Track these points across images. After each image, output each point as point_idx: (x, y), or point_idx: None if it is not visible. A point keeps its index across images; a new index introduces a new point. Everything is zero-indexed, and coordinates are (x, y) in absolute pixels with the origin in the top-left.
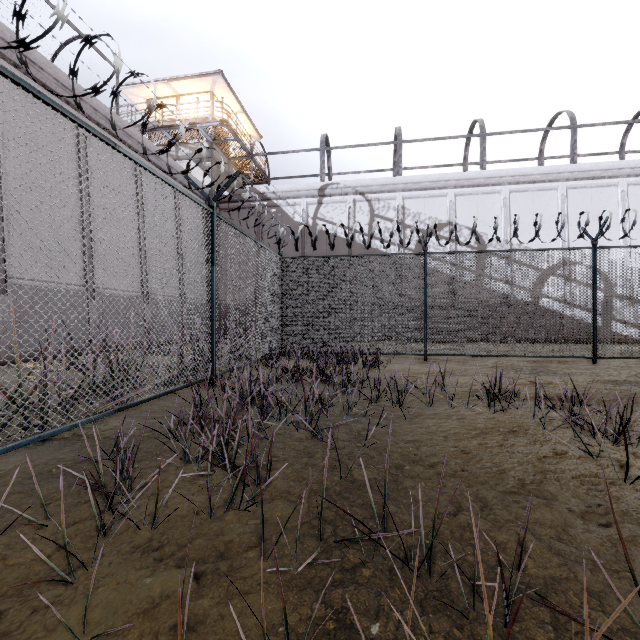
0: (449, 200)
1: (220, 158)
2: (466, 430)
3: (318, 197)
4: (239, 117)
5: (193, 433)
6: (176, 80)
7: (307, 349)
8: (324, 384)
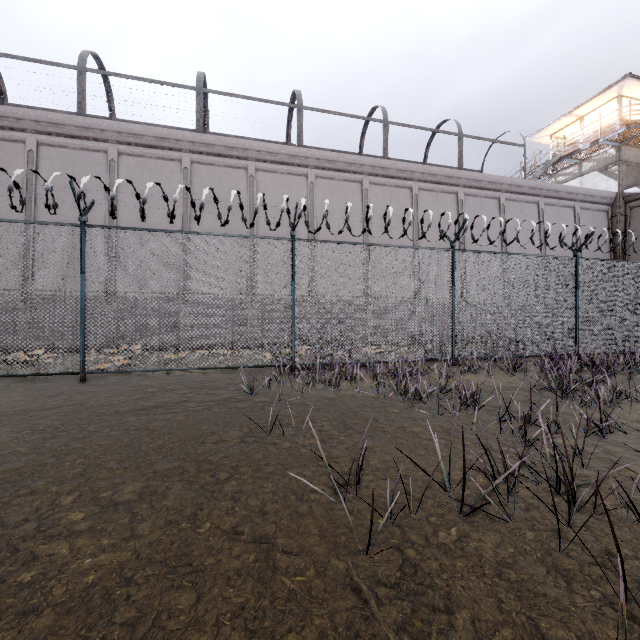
0: None
1: (631, 155)
2: None
3: None
4: None
5: None
6: (577, 108)
7: None
8: None
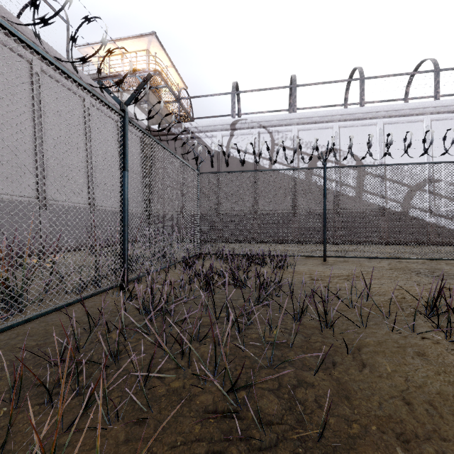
0: (334, 131)
1: (155, 102)
2: (451, 386)
3: (230, 130)
4: (170, 71)
5: (51, 387)
6: (120, 40)
7: (221, 251)
8: (237, 290)
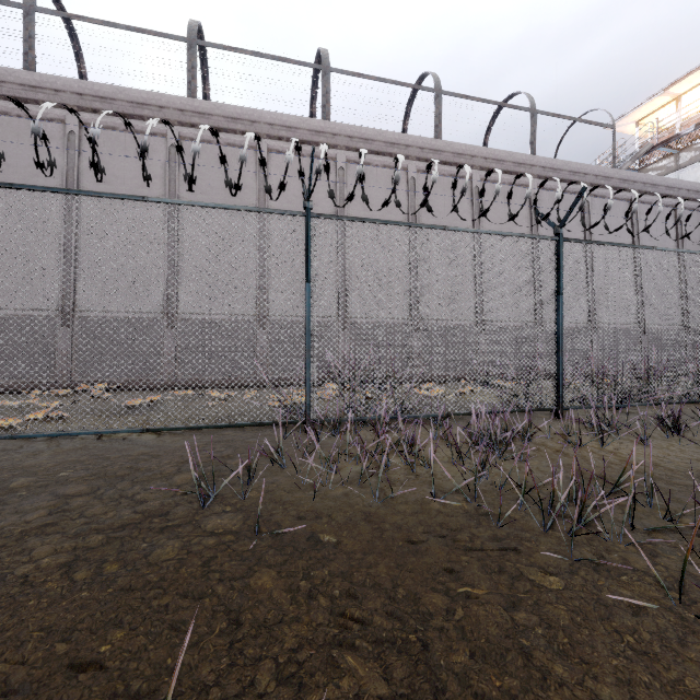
0: None
1: None
2: None
3: None
4: None
5: None
6: (675, 84)
7: None
8: None
